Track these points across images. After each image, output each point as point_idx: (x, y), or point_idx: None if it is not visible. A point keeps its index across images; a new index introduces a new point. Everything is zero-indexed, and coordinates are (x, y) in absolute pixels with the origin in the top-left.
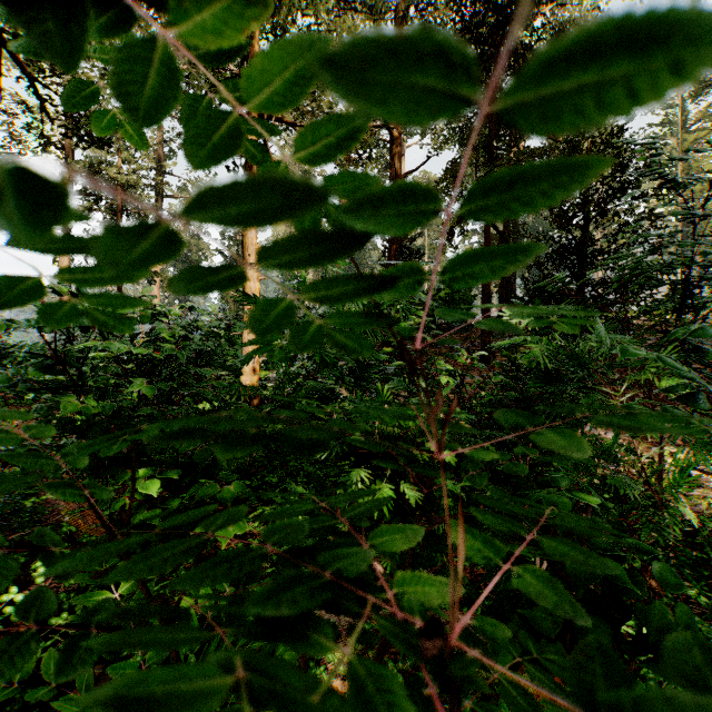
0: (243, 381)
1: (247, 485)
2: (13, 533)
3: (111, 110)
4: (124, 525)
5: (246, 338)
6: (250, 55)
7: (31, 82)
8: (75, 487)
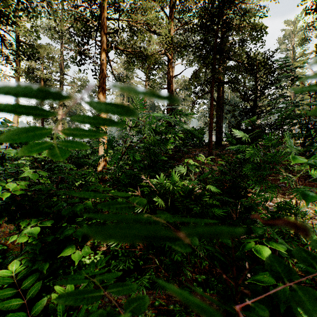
0: (98, 170)
1: (99, 221)
2: None
3: None
4: None
5: (100, 150)
6: (102, 17)
7: None
8: None
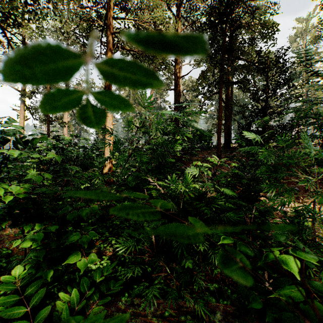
0: (104, 172)
1: (105, 225)
2: None
3: None
4: None
5: (106, 152)
6: (108, 16)
7: (3, 30)
8: None
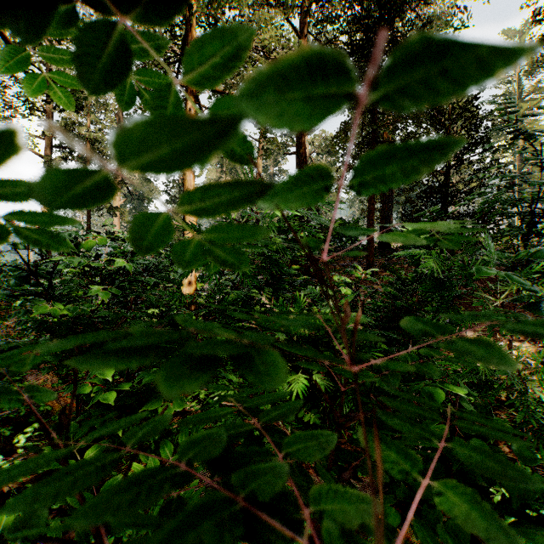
0: (183, 291)
1: None
2: (2, 411)
3: (62, 49)
4: (62, 434)
5: None
6: (189, 39)
7: None
8: (10, 398)
